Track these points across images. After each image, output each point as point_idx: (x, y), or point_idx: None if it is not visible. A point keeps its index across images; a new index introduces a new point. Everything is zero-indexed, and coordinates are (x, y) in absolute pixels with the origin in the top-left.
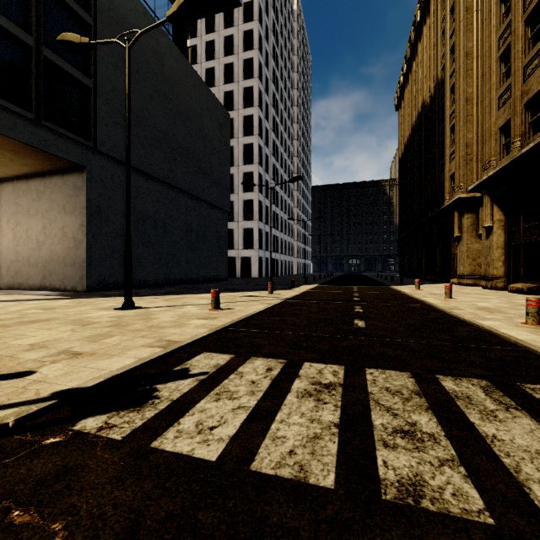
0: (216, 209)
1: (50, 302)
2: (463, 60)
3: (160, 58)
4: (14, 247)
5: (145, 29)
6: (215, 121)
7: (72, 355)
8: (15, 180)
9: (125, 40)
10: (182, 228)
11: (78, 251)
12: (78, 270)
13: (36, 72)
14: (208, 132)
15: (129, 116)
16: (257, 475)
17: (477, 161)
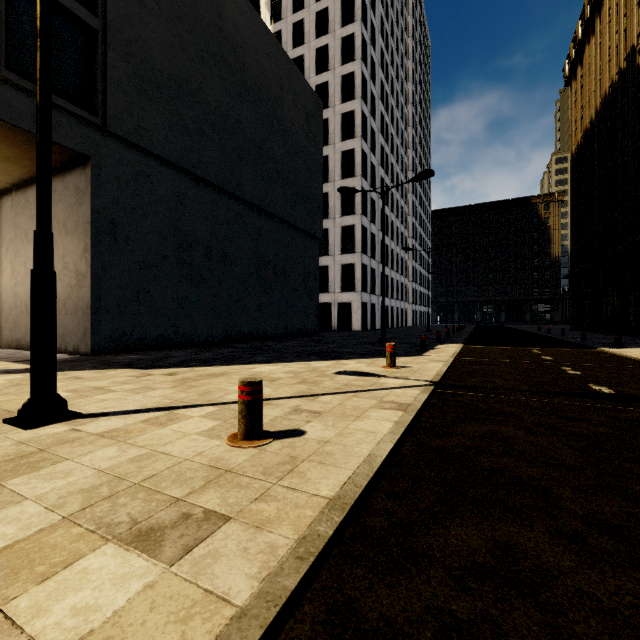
0: (302, 234)
1: None
2: None
3: (217, 5)
4: (13, 288)
5: None
6: (301, 108)
7: None
8: (13, 191)
9: None
10: (252, 259)
11: (80, 291)
12: (81, 320)
13: None
14: (291, 124)
15: None
16: None
17: None
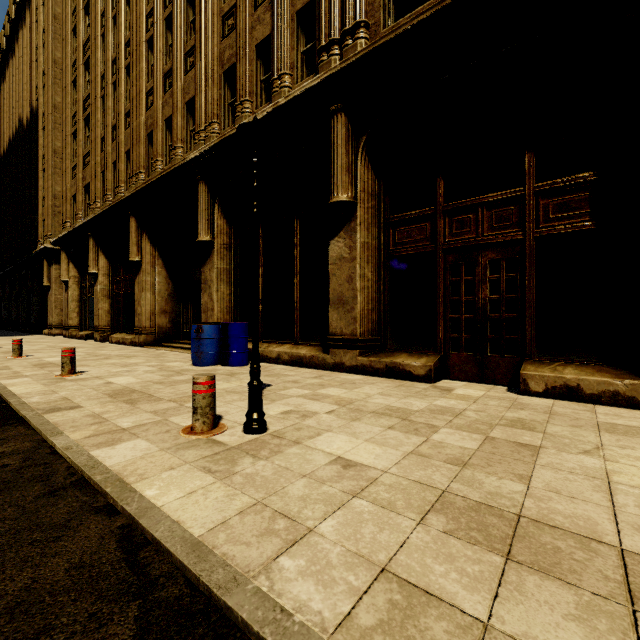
0: None
1: None
2: (52, 110)
3: None
4: None
5: None
6: None
7: None
8: None
9: None
10: None
11: None
12: None
13: None
14: None
15: None
16: None
17: None
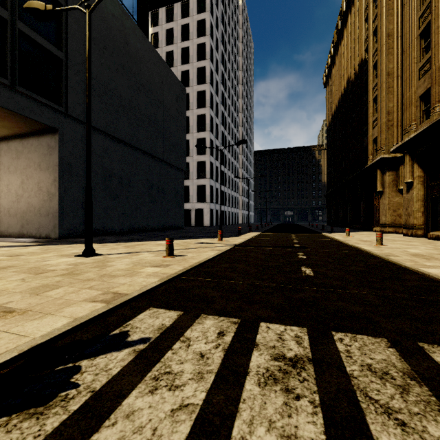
0: (174, 168)
1: (20, 249)
2: (385, 40)
3: (125, 38)
4: None
5: None
6: (173, 93)
7: (1, 314)
8: None
9: (85, 5)
10: (145, 184)
11: (51, 203)
12: (52, 220)
13: (11, 43)
14: (167, 103)
15: (89, 77)
16: None
17: (397, 126)
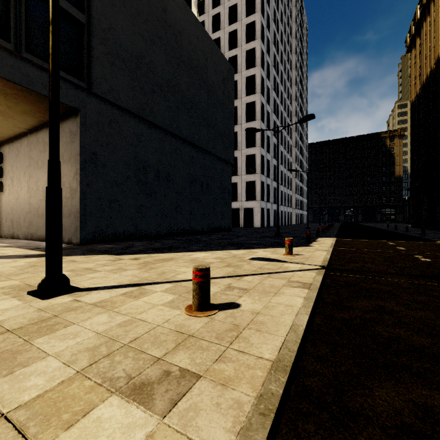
0: (220, 161)
1: (1, 263)
2: None
3: (163, 4)
4: (28, 199)
5: None
6: (219, 74)
7: None
8: (29, 134)
9: None
10: (186, 178)
11: (73, 201)
12: (73, 221)
13: None
14: (212, 85)
15: None
16: None
17: None
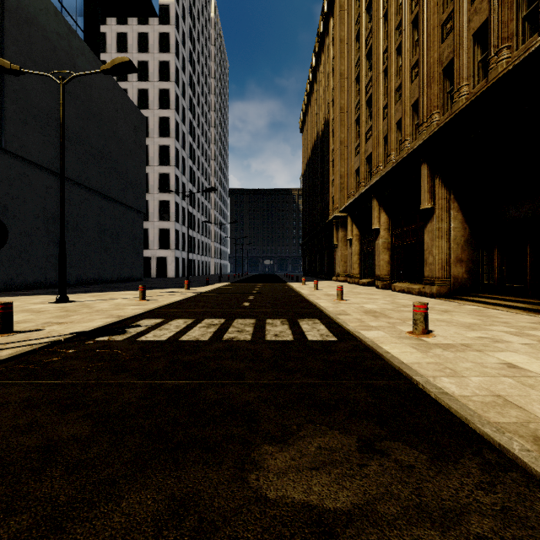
0: (131, 210)
1: None
2: (339, 112)
3: (73, 59)
4: None
5: (80, 74)
6: (130, 123)
7: (57, 323)
8: None
9: (59, 77)
10: (96, 228)
11: None
12: None
13: None
14: (123, 134)
15: (64, 142)
16: (181, 340)
17: (347, 189)
